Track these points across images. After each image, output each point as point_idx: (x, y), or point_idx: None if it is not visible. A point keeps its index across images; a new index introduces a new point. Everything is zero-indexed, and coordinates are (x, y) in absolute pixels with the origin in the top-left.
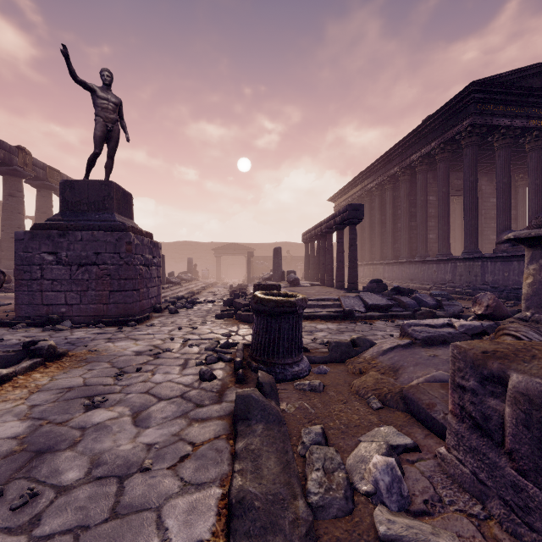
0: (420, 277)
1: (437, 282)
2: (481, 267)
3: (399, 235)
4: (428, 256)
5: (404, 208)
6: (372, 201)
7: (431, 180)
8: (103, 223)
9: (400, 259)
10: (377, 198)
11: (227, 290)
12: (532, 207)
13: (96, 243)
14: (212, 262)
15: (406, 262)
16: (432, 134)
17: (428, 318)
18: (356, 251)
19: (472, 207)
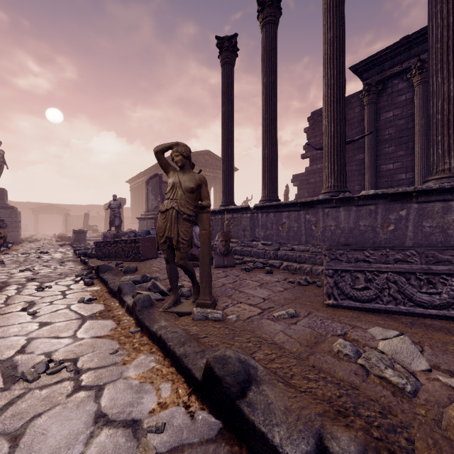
0: None
1: None
2: None
3: None
4: None
5: None
6: None
7: None
8: (1, 205)
9: None
10: None
11: (51, 237)
12: None
13: (0, 213)
14: (27, 218)
15: None
16: None
17: None
18: (123, 217)
19: None
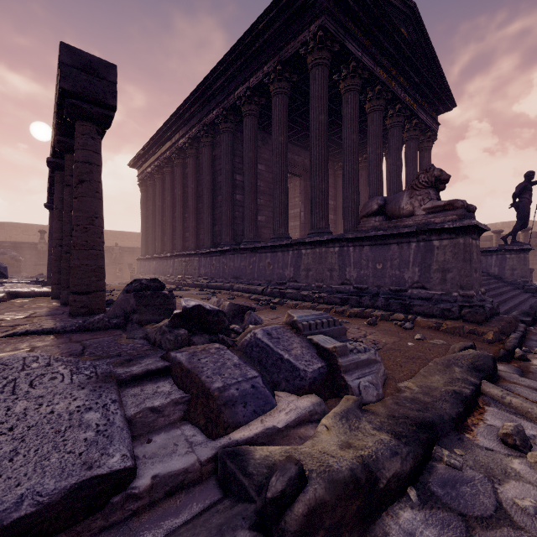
0: (249, 273)
1: (273, 280)
2: (339, 255)
3: (220, 213)
4: (258, 241)
5: (226, 171)
6: (185, 166)
7: (260, 143)
8: None
9: (222, 247)
10: (191, 159)
11: None
12: (373, 183)
13: None
14: None
15: (230, 251)
16: (265, 52)
17: (348, 528)
18: (95, 198)
19: (322, 161)
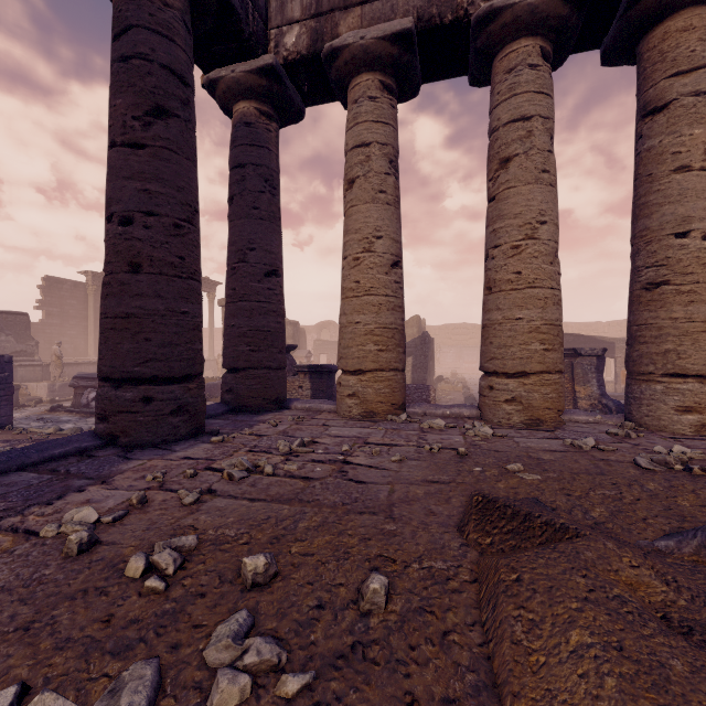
0: None
1: None
2: None
3: None
4: None
5: None
6: None
7: None
8: None
9: None
10: None
11: None
12: None
13: None
14: None
15: None
16: None
17: None
18: None
19: None
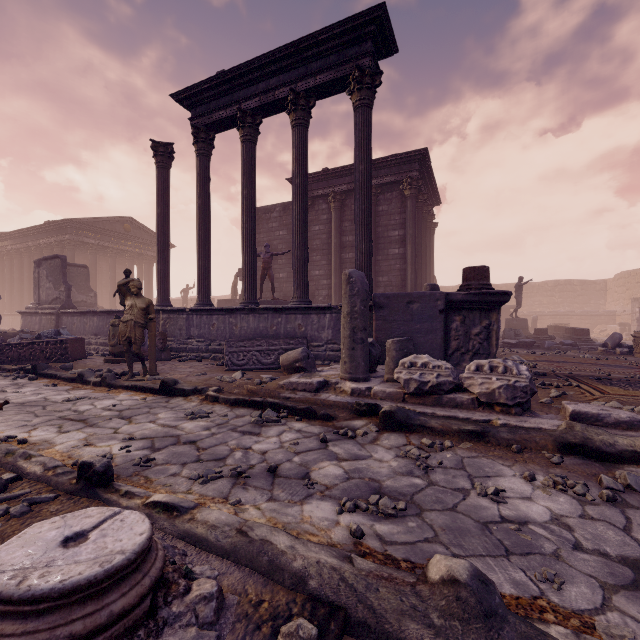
0: None
1: None
2: None
3: None
4: None
5: None
6: (13, 261)
7: None
8: None
9: None
10: (17, 260)
11: None
12: (111, 287)
13: None
14: None
15: None
16: (52, 232)
17: None
18: None
19: None
